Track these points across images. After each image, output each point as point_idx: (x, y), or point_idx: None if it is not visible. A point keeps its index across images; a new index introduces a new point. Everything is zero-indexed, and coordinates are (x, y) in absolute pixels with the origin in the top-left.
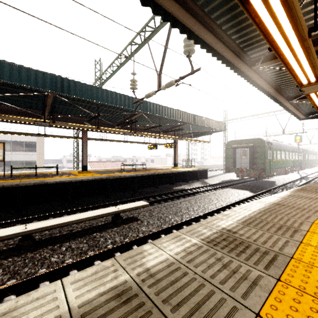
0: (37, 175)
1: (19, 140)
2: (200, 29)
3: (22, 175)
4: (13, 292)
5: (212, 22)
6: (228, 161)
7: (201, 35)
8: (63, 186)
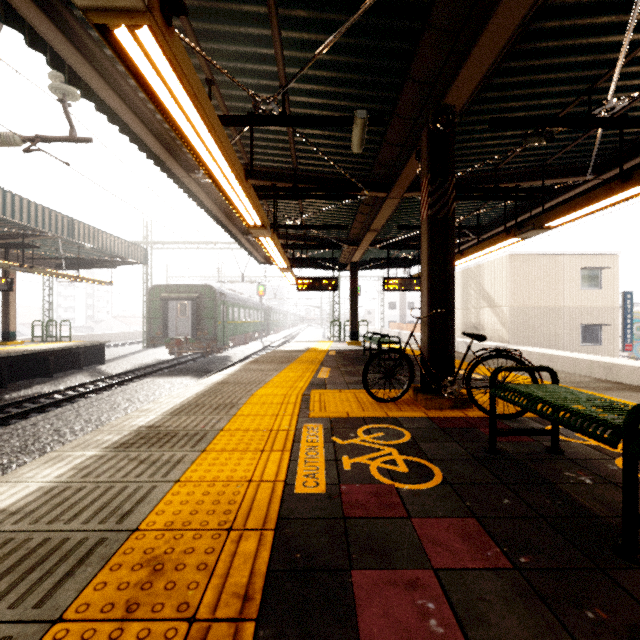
0: None
1: None
2: (97, 81)
3: None
4: None
5: (122, 77)
6: (153, 324)
7: (98, 90)
8: None
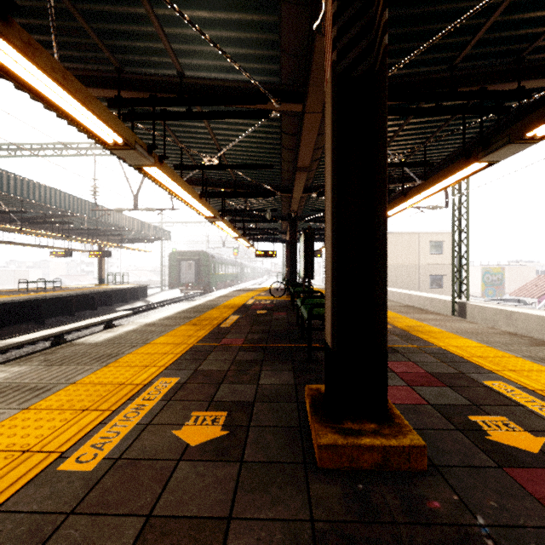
0: None
1: None
2: None
3: None
4: None
5: None
6: (172, 275)
7: None
8: None
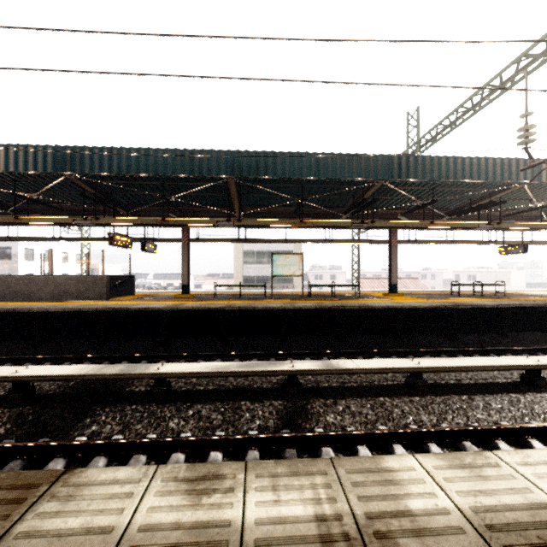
0: (333, 296)
1: (276, 250)
2: None
3: (315, 295)
4: (466, 439)
5: None
6: None
7: None
8: (389, 313)
